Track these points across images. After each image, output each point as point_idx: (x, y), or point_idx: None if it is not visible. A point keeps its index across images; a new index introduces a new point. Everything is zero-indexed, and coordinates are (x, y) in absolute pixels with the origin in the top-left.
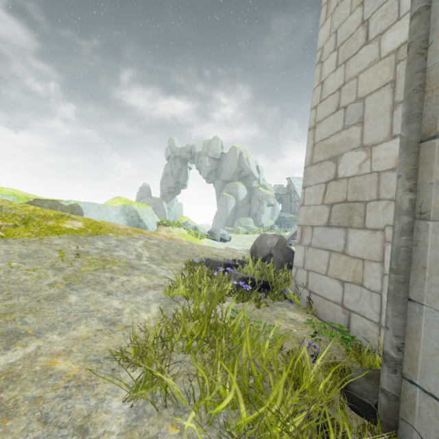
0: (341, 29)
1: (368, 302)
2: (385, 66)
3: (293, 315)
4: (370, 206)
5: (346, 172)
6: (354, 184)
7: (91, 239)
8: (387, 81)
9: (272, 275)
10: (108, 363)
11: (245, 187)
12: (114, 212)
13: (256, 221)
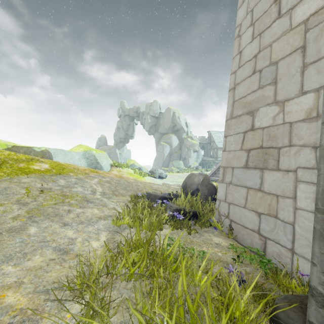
0: (256, 8)
1: (282, 231)
2: (296, 34)
3: (218, 240)
4: (283, 151)
5: (262, 123)
6: (268, 133)
7: (55, 178)
8: (298, 47)
9: (200, 206)
10: (56, 293)
11: (177, 138)
12: (77, 156)
13: (185, 163)
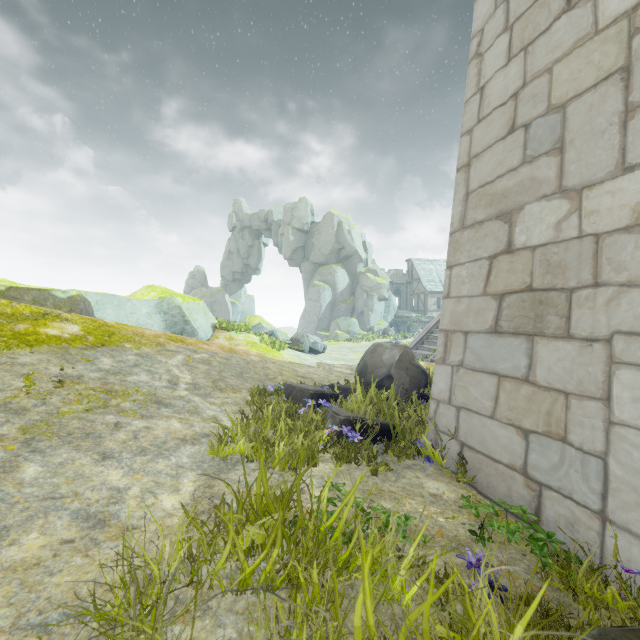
0: None
1: (578, 471)
2: (608, 42)
3: (436, 487)
4: (579, 298)
5: (530, 238)
6: (546, 259)
7: (91, 354)
8: (613, 69)
9: (396, 414)
10: (66, 631)
11: (347, 273)
12: (144, 308)
13: (362, 323)
